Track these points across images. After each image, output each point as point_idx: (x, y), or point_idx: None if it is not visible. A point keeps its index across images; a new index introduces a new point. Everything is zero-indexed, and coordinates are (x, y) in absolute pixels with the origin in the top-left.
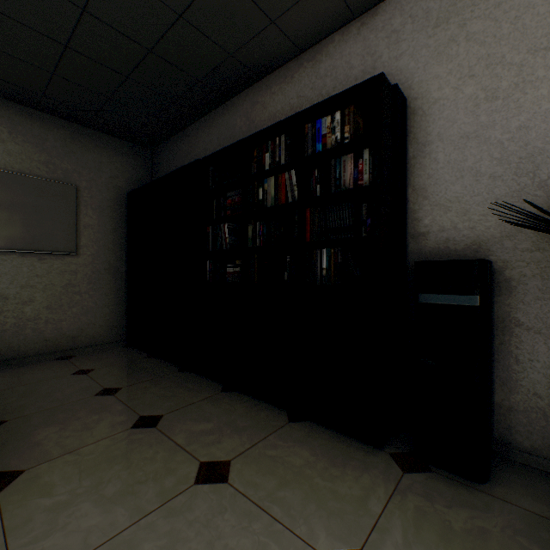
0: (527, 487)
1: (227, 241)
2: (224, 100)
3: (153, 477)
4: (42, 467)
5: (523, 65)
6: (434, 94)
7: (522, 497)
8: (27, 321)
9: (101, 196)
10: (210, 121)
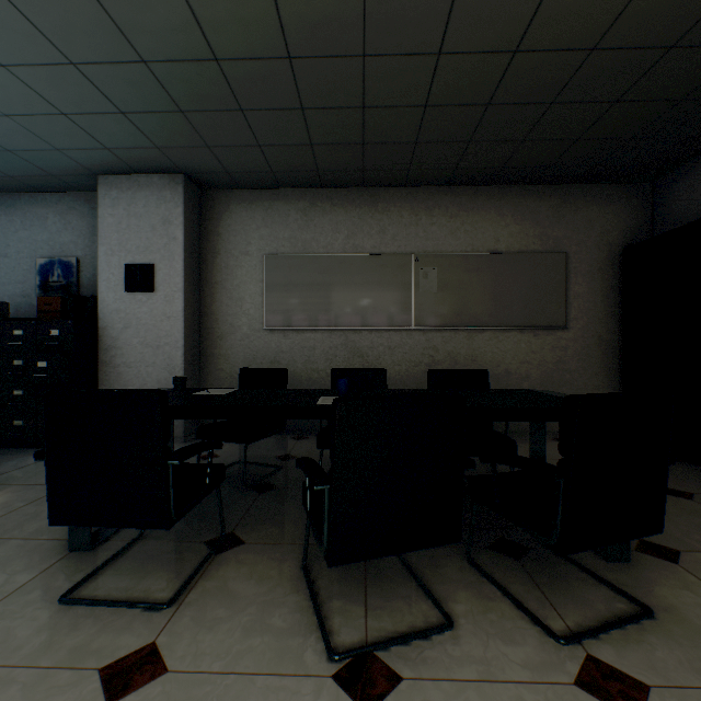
0: None
1: None
2: None
3: None
4: (699, 555)
5: None
6: None
7: None
8: None
9: (590, 259)
10: None
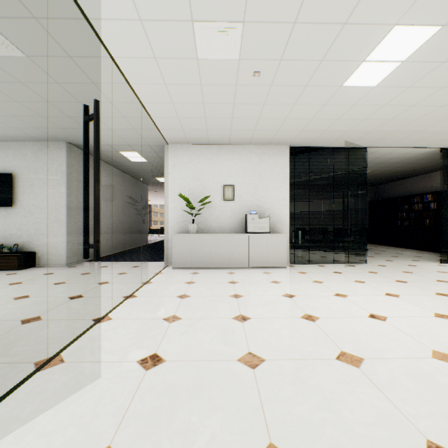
0: None
1: (404, 216)
2: (403, 179)
3: (392, 250)
4: (374, 249)
5: None
6: None
7: None
8: None
9: (361, 203)
10: (398, 183)
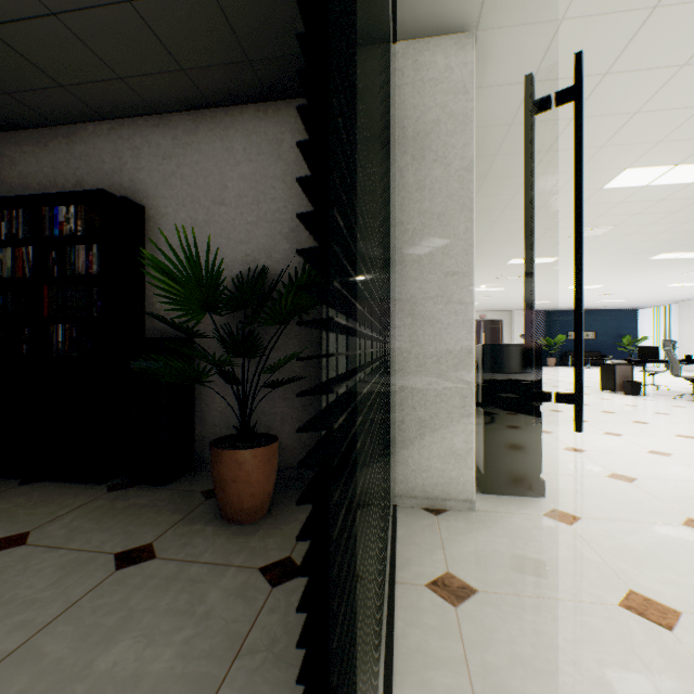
0: (195, 481)
1: None
2: None
3: None
4: None
5: (210, 210)
6: (163, 209)
7: (185, 485)
8: None
9: None
10: None
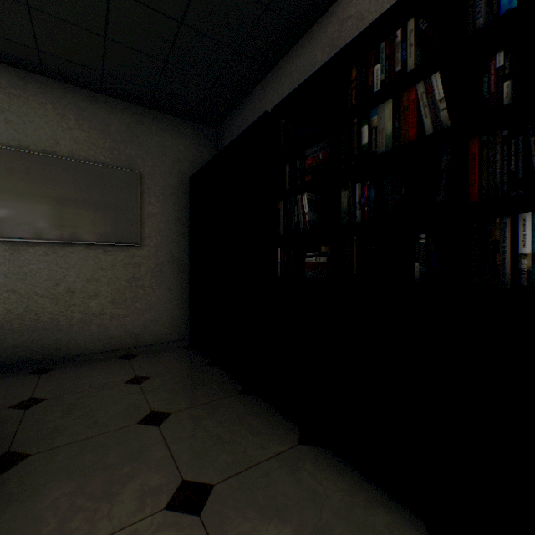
0: None
1: (306, 218)
2: (299, 34)
3: None
4: None
5: None
6: None
7: None
8: (92, 316)
9: (164, 182)
10: (280, 72)
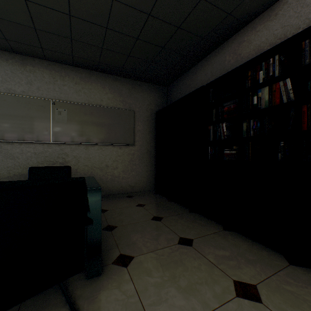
0: None
1: (224, 134)
2: (216, 46)
3: (205, 282)
4: (141, 257)
5: None
6: None
7: None
8: (115, 177)
9: (144, 115)
10: (205, 62)
